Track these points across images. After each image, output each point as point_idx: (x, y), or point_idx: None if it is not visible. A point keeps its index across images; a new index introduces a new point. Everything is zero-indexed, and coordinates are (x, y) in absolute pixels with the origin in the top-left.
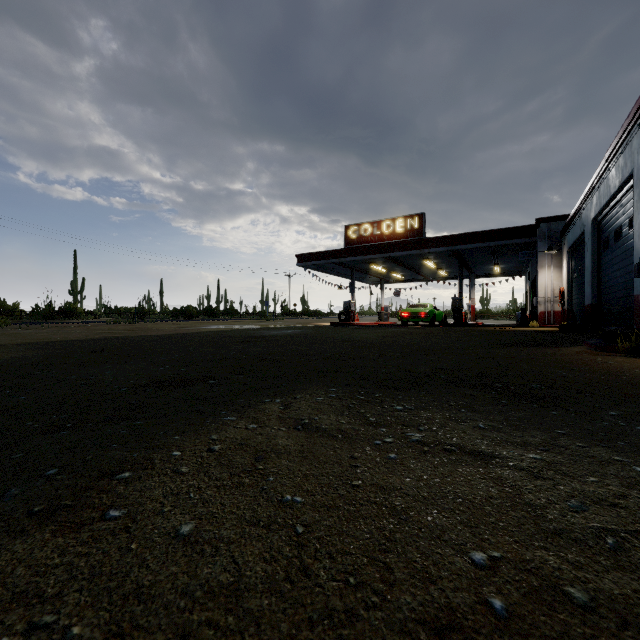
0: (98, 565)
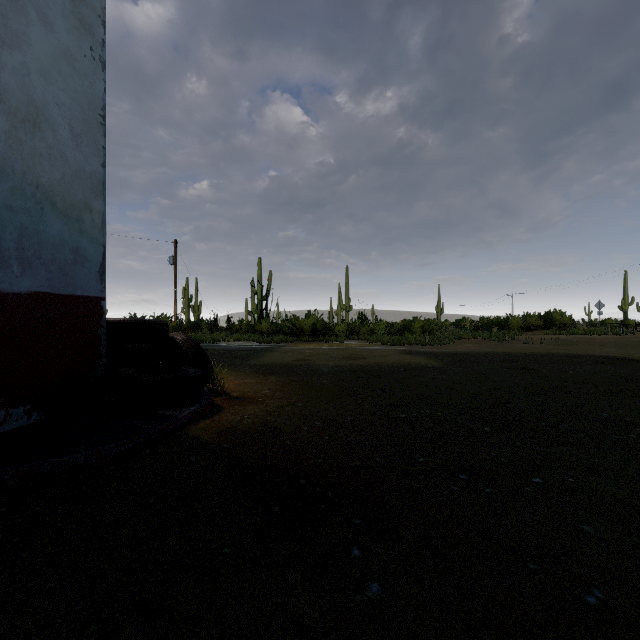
0: (399, 356)
